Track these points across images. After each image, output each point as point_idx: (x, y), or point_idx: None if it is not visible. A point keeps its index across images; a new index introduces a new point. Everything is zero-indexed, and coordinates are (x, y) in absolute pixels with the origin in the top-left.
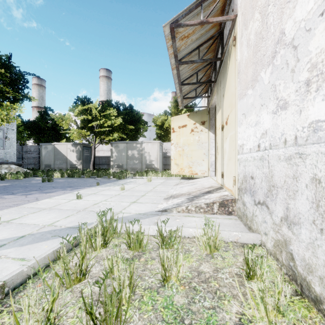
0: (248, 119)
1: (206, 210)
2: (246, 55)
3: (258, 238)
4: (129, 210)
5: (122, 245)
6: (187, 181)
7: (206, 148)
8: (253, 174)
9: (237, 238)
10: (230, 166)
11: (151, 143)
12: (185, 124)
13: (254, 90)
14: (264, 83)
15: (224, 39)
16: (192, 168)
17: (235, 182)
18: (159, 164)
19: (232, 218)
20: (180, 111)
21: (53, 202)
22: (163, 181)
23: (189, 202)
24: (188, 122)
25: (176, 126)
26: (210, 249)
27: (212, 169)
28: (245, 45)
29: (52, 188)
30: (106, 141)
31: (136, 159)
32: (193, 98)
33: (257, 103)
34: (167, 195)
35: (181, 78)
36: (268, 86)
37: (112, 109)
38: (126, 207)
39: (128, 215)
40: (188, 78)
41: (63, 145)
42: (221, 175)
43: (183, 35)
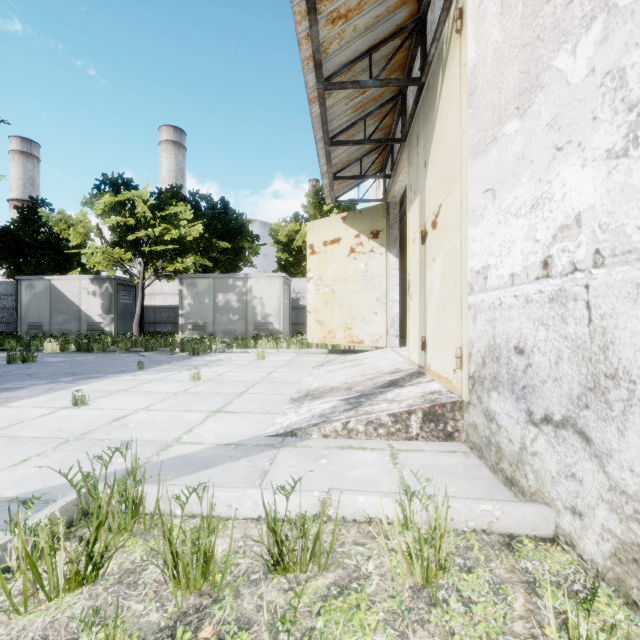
0: (505, 198)
1: (393, 431)
2: (498, 38)
3: (547, 519)
4: (201, 436)
5: (151, 566)
6: (342, 358)
7: (383, 288)
8: (524, 341)
9: (490, 521)
10: (445, 324)
11: (265, 280)
12: (338, 236)
13: (528, 115)
14: (569, 83)
15: (428, 36)
16: (353, 331)
17: (461, 361)
18: (283, 322)
19: (456, 450)
20: (325, 215)
21: (5, 418)
22: (290, 357)
23: (350, 410)
24: (343, 233)
25: (318, 242)
26: (427, 573)
27: (393, 333)
28: (494, 15)
29: (23, 379)
30: (169, 274)
31: (234, 311)
32: (356, 178)
33: (541, 149)
34: (298, 392)
35: (330, 129)
36: (587, 83)
37: (182, 205)
38: (194, 426)
39: (194, 450)
40: (345, 130)
41: (71, 282)
42: (421, 344)
43: (336, 11)
